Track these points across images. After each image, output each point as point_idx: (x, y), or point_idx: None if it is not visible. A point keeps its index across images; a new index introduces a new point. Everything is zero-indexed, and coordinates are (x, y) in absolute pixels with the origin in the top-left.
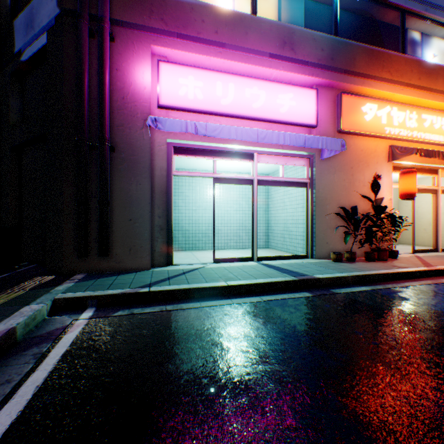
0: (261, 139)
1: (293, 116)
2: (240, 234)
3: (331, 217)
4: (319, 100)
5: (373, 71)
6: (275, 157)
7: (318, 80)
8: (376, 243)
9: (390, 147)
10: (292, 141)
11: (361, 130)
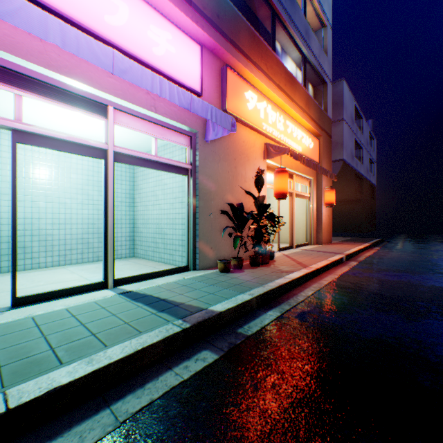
0: (120, 71)
1: (173, 68)
2: (89, 239)
3: (216, 216)
4: (203, 65)
5: (255, 56)
6: (146, 123)
7: (204, 34)
8: (263, 246)
9: (266, 145)
10: (173, 95)
11: (244, 118)
